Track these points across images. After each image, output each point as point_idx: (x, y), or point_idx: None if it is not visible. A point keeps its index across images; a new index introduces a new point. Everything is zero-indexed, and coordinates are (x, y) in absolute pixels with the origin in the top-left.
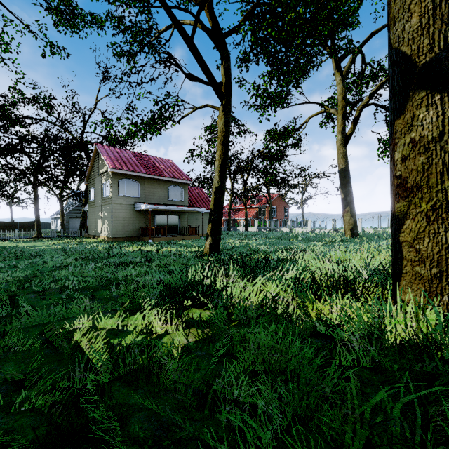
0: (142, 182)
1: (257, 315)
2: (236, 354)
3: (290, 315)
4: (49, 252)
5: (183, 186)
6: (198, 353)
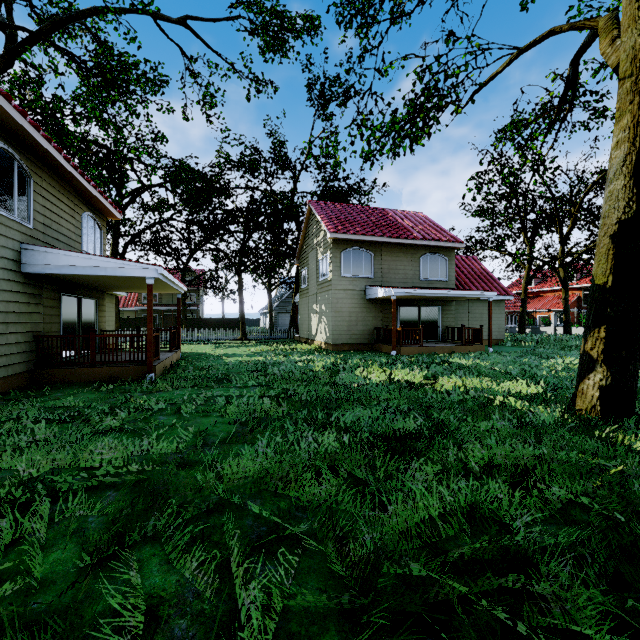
0: (378, 252)
1: None
2: None
3: None
4: (241, 375)
5: (446, 254)
6: None
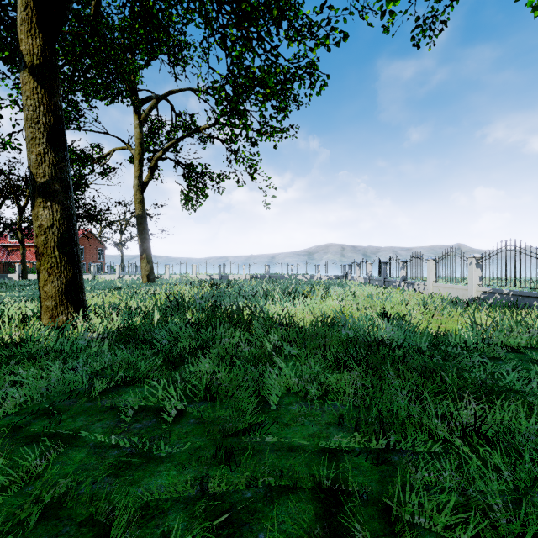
0: None
1: None
2: None
3: None
4: None
5: None
6: None
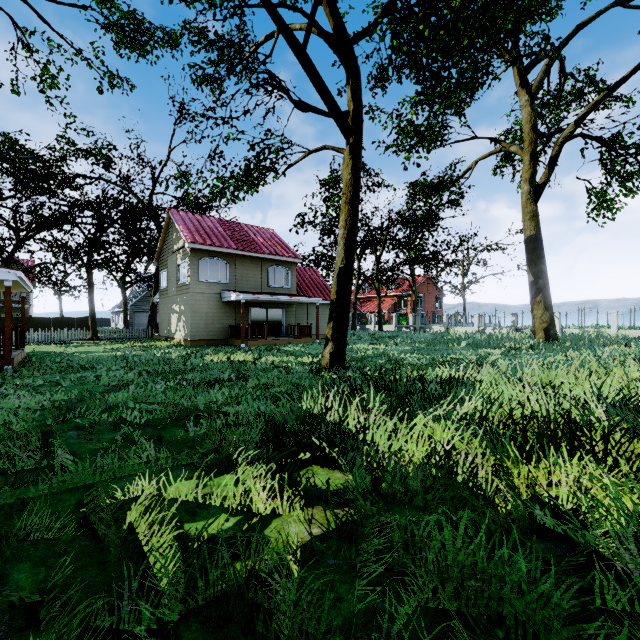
0: (232, 262)
1: (426, 487)
2: (403, 577)
3: (481, 487)
4: (104, 363)
5: (289, 267)
6: (337, 576)
